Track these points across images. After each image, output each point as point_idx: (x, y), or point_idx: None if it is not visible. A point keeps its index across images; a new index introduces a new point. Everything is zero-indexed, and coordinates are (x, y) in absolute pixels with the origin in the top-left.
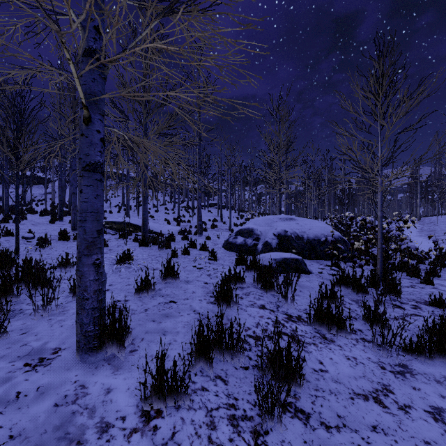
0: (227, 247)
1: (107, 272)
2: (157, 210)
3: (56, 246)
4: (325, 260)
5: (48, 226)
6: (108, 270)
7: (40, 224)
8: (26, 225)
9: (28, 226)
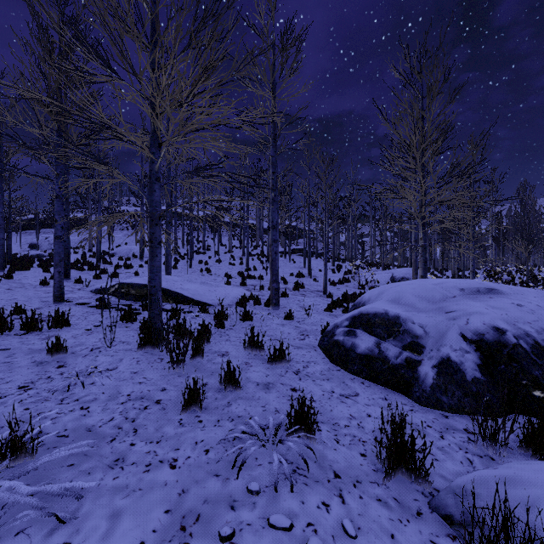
0: (332, 354)
1: None
2: (219, 260)
3: None
4: None
5: (30, 291)
6: None
7: (20, 288)
8: None
9: None
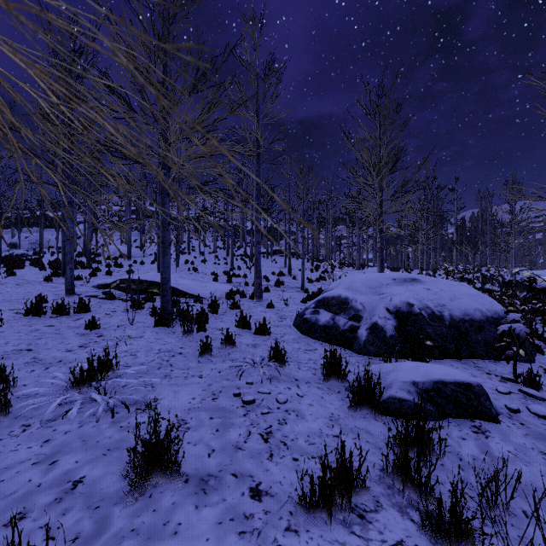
0: (302, 328)
1: (32, 422)
2: (204, 260)
3: (9, 329)
4: (486, 359)
5: (38, 286)
6: (43, 410)
7: (28, 284)
8: (6, 285)
9: (6, 288)
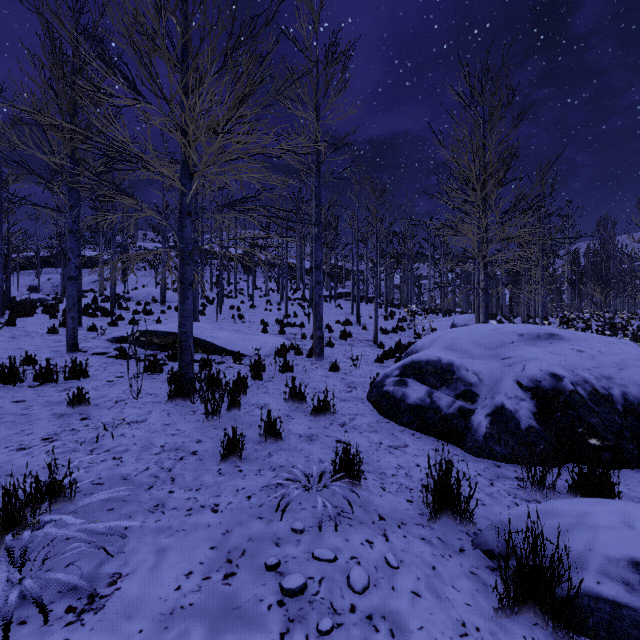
0: (381, 406)
1: None
2: (253, 305)
3: None
4: None
5: (37, 339)
6: None
7: (26, 336)
8: None
9: None
